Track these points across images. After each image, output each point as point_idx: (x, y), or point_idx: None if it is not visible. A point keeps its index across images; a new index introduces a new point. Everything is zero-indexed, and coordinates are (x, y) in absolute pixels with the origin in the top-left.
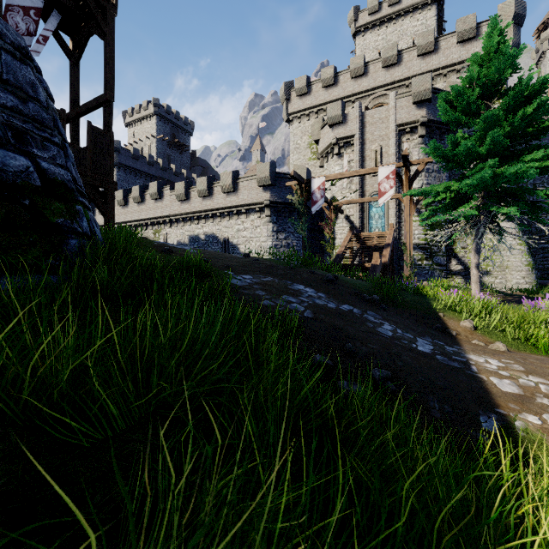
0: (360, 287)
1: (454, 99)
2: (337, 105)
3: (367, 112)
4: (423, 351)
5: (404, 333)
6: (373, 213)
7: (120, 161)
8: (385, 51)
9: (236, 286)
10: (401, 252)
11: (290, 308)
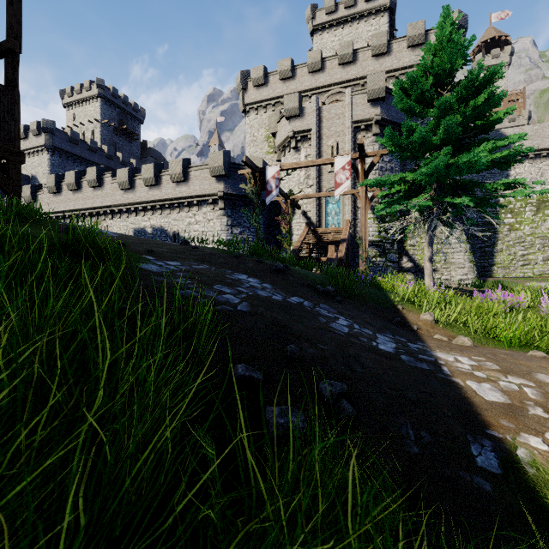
0: (314, 279)
1: (408, 87)
2: (294, 98)
3: (324, 107)
4: (385, 350)
5: (362, 328)
6: (330, 209)
7: (54, 144)
8: (341, 49)
9: (149, 271)
10: (357, 249)
11: (219, 300)
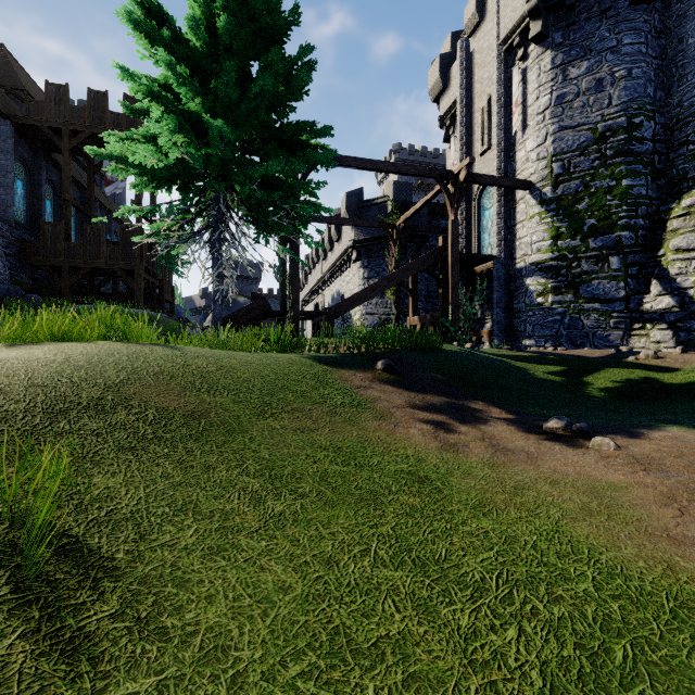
0: None
1: None
2: (435, 66)
3: (476, 48)
4: None
5: None
6: (485, 220)
7: None
8: None
9: None
10: (515, 283)
11: None
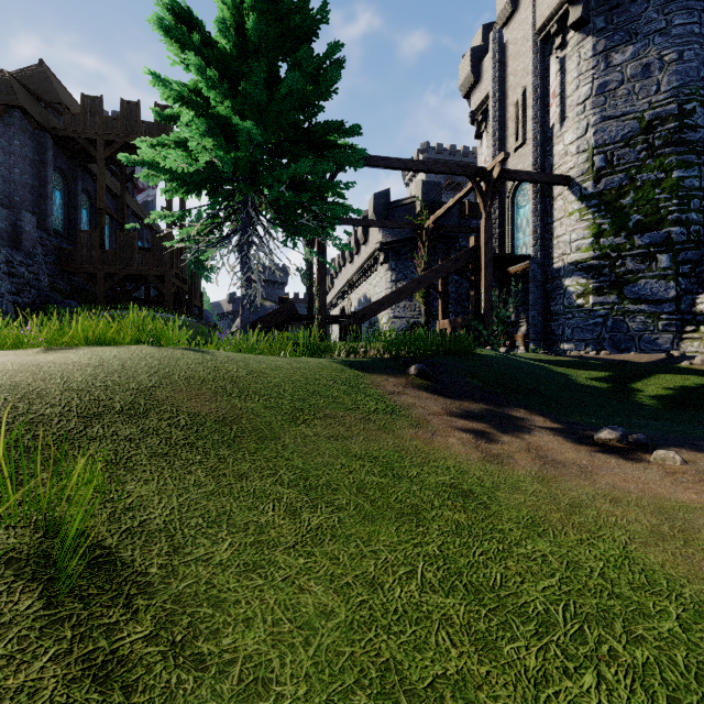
0: None
1: None
2: (466, 60)
3: (509, 39)
4: None
5: None
6: (519, 218)
7: None
8: None
9: None
10: (552, 284)
11: None
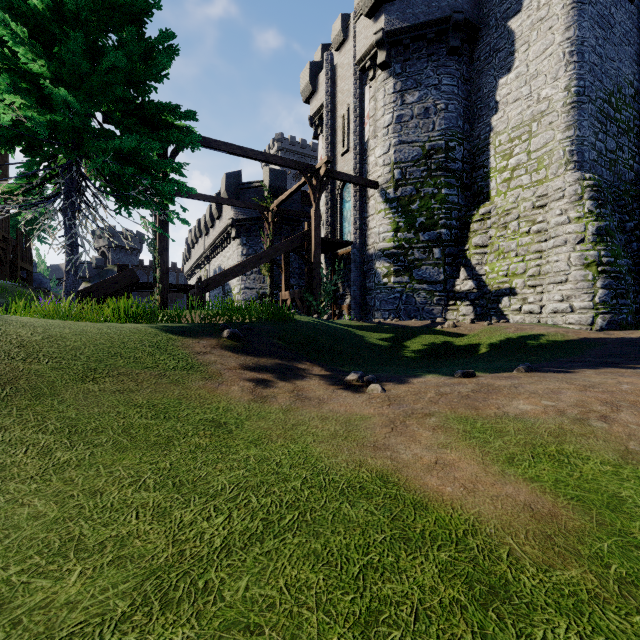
0: None
1: None
2: (306, 71)
3: (338, 62)
4: None
5: None
6: (346, 210)
7: None
8: None
9: None
10: (367, 266)
11: None
